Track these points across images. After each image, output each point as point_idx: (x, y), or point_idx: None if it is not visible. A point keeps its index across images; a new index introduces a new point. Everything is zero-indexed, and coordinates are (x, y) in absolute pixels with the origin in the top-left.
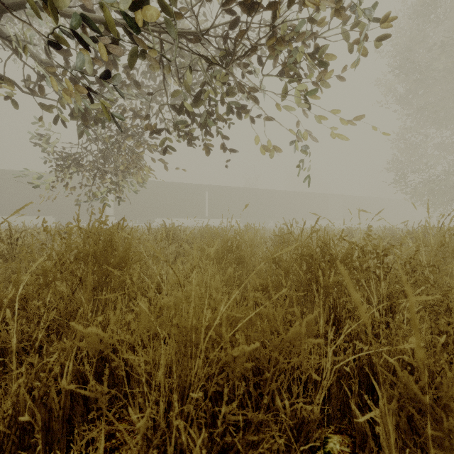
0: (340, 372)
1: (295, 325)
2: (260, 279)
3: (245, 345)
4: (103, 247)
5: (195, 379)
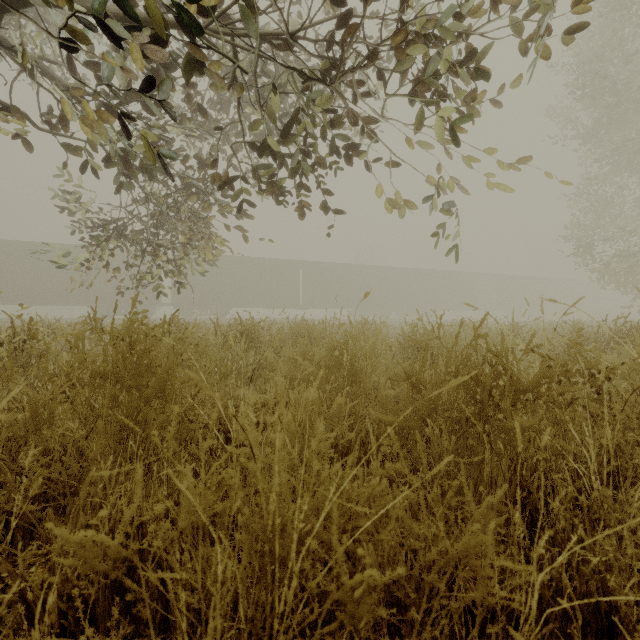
0: (544, 598)
1: (472, 529)
2: (390, 417)
3: (375, 569)
4: (136, 361)
5: (280, 628)
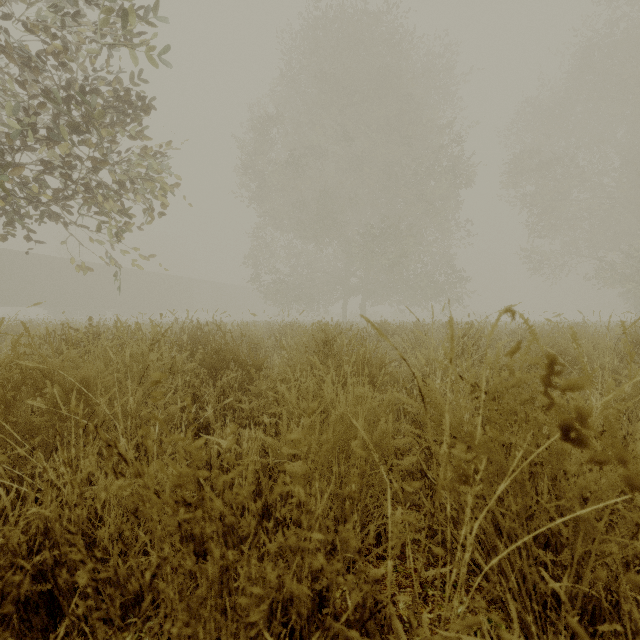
0: None
1: None
2: None
3: None
4: None
5: None
